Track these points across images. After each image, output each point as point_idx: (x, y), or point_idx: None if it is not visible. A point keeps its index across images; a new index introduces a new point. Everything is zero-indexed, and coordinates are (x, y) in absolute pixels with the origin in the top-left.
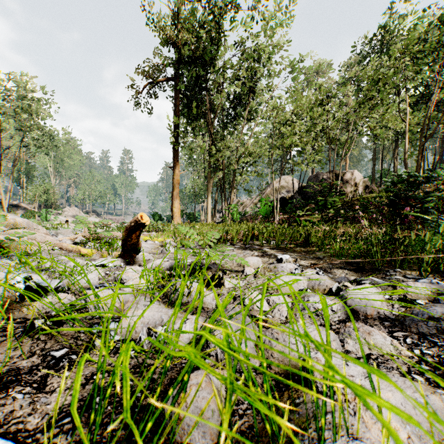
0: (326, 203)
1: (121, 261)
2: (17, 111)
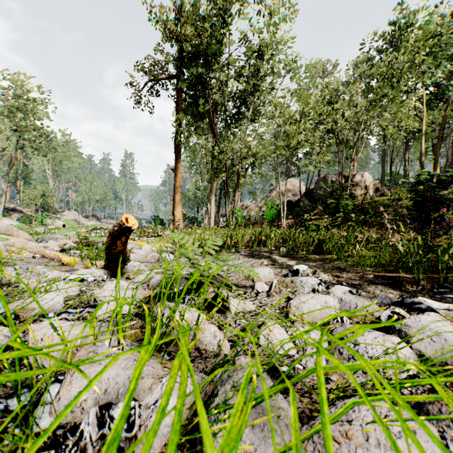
0: (337, 206)
1: (104, 273)
2: (12, 111)
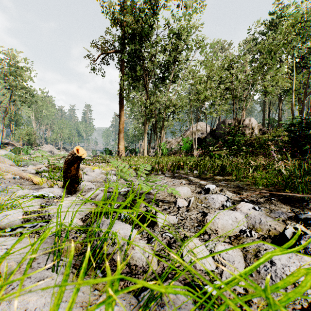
0: (233, 141)
1: (62, 191)
2: (7, 75)
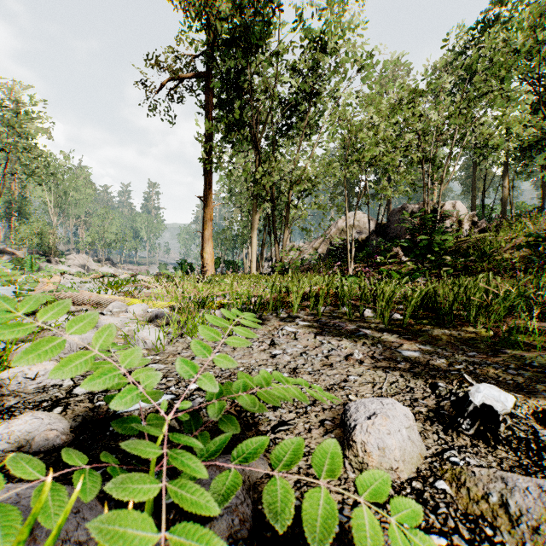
0: (431, 244)
1: None
2: None
